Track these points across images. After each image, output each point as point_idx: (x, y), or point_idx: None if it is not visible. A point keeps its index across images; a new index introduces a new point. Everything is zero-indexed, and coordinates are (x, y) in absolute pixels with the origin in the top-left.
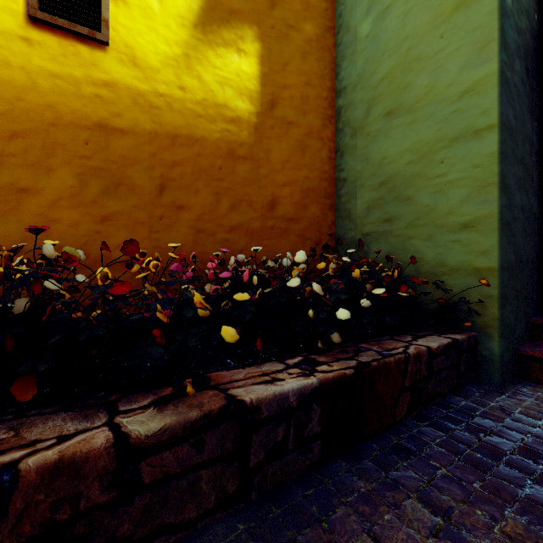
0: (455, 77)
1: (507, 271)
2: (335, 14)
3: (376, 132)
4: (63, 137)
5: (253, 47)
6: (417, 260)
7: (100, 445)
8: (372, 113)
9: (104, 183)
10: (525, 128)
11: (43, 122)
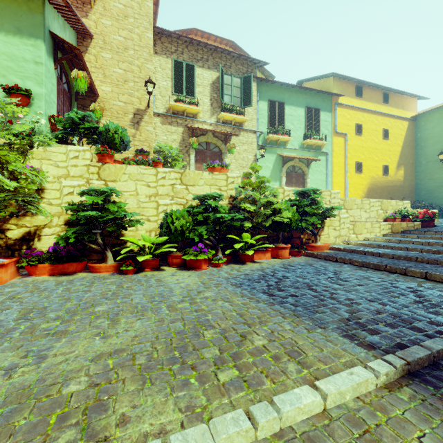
0: (442, 177)
1: None
2: (415, 157)
3: (426, 182)
4: (385, 188)
5: (403, 168)
6: (435, 203)
7: None
8: (425, 178)
9: (388, 194)
10: None
11: (383, 187)
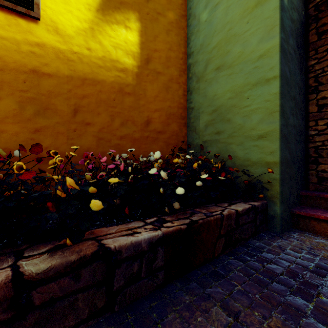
0: (255, 47)
1: (285, 164)
2: (187, 7)
3: (210, 80)
4: (8, 77)
5: (135, 25)
6: (234, 157)
7: (1, 281)
8: (208, 68)
9: (37, 108)
10: (296, 79)
11: None
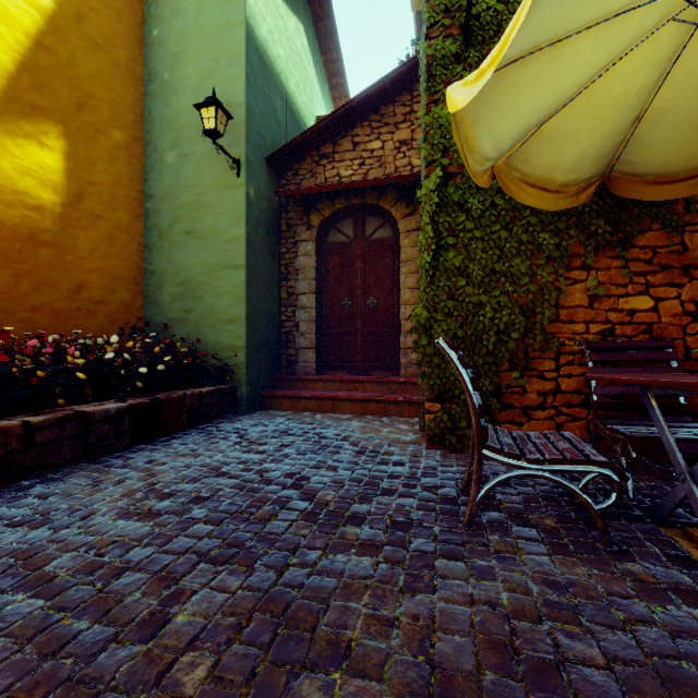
0: (226, 229)
1: (252, 348)
2: (144, 128)
3: (179, 243)
4: None
5: (58, 143)
6: (206, 341)
7: (17, 424)
8: (176, 227)
9: None
10: (267, 266)
11: None
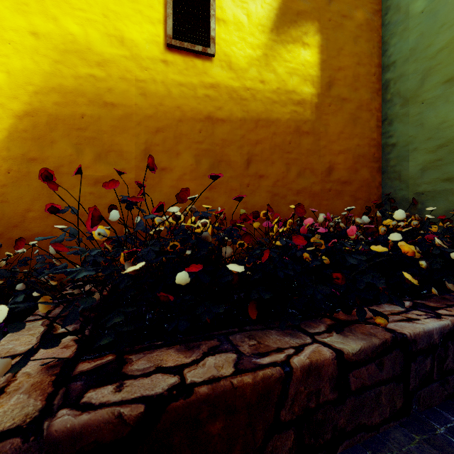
0: None
1: None
2: None
3: (432, 99)
4: (186, 128)
5: (314, 39)
6: None
7: (328, 356)
8: (428, 82)
9: (211, 161)
10: None
11: (174, 119)
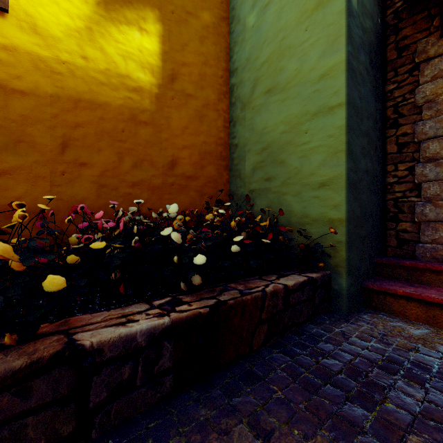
0: (315, 63)
1: (353, 222)
2: (229, 7)
3: (259, 106)
4: None
5: (154, 27)
6: (289, 213)
7: None
8: (257, 90)
9: (3, 140)
10: (370, 108)
11: None
